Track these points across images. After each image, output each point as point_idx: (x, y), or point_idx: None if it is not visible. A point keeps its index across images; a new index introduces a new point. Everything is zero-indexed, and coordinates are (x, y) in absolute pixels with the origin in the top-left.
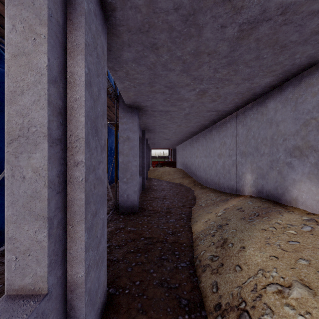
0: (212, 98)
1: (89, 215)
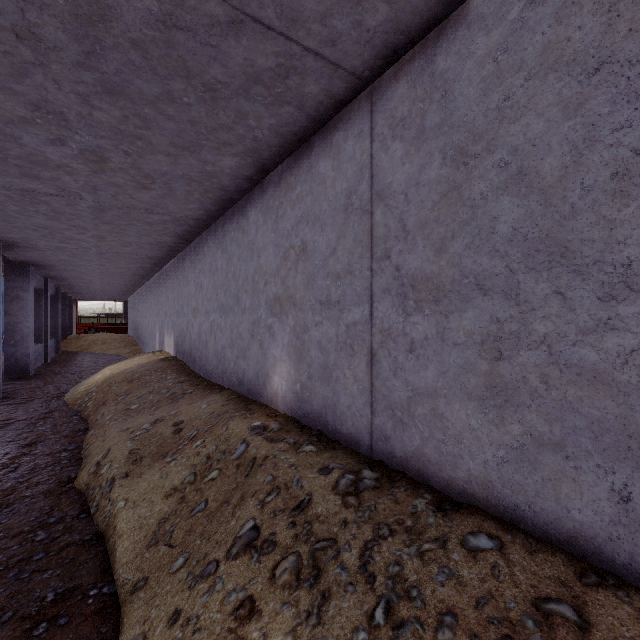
0: (115, 267)
1: None
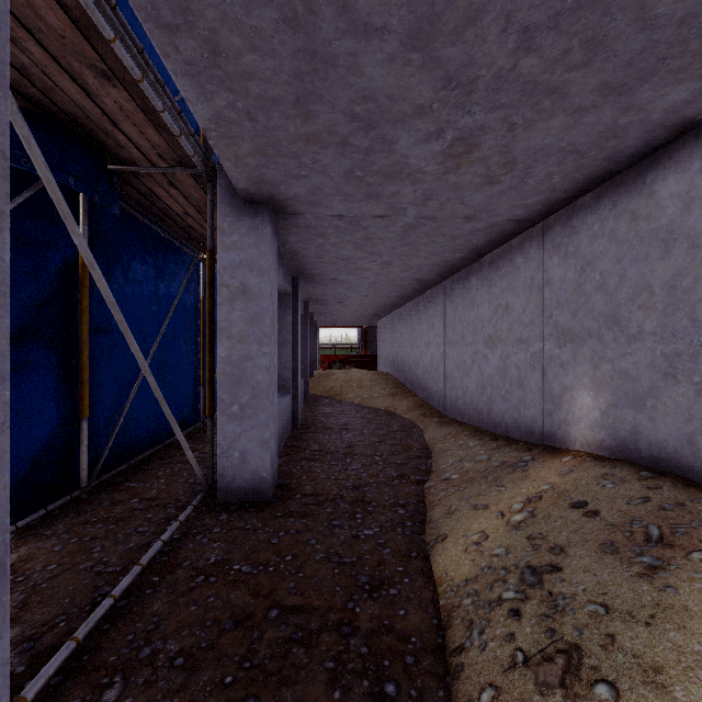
0: (486, 172)
1: None
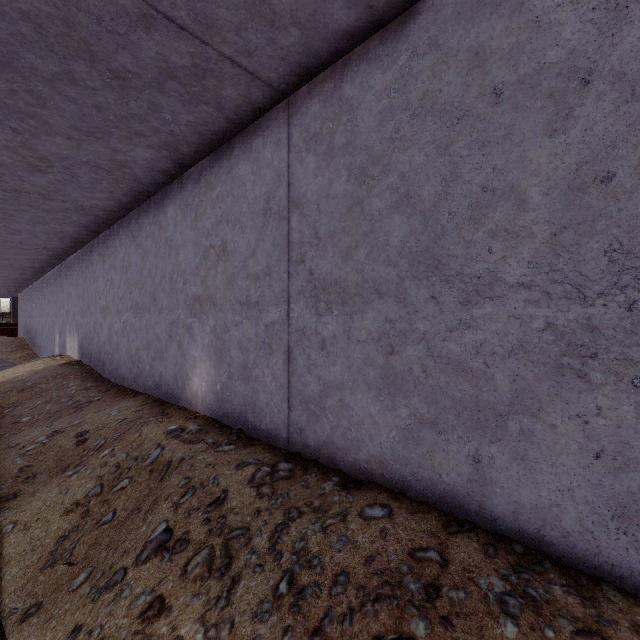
0: (0, 258)
1: None
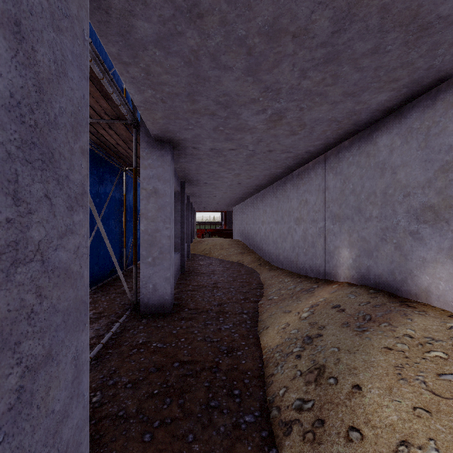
0: (290, 129)
1: (14, 374)
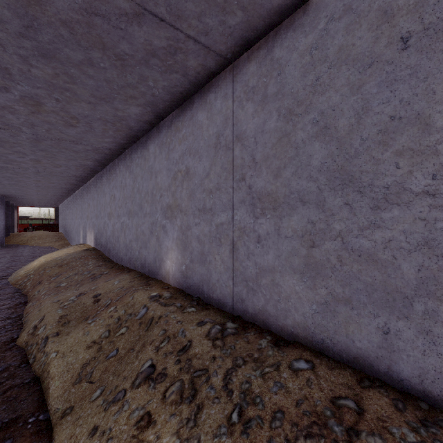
0: (49, 183)
1: None
